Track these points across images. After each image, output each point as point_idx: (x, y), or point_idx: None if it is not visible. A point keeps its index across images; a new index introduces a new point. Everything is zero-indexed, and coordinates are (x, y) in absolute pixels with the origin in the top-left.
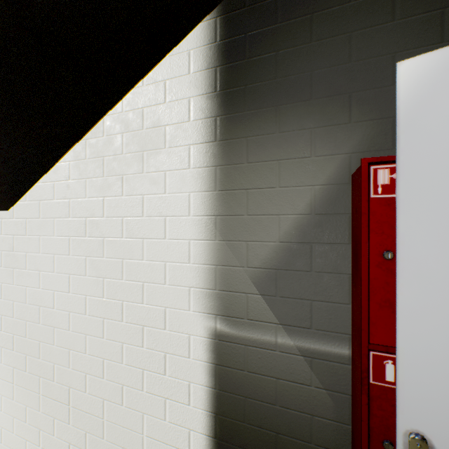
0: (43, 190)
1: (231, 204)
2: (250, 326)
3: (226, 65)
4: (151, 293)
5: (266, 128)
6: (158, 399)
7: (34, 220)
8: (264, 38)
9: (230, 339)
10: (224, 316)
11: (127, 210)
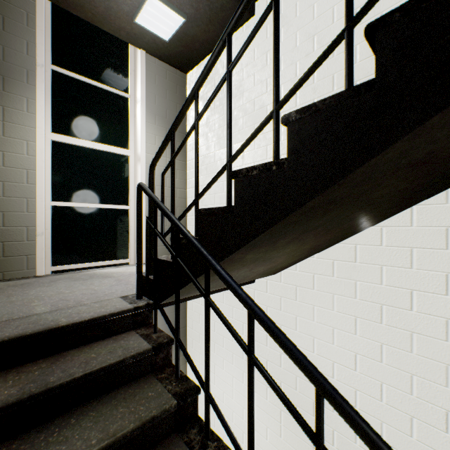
0: (318, 265)
1: None
2: None
3: None
4: None
5: None
6: None
7: (305, 289)
8: None
9: None
10: None
11: None
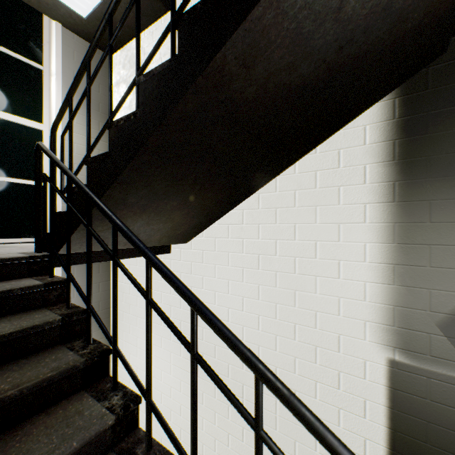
0: (218, 230)
1: (410, 256)
2: (433, 362)
3: (406, 138)
4: (324, 321)
5: (452, 194)
6: (332, 408)
7: (209, 252)
8: (449, 116)
9: (410, 370)
10: (403, 350)
11: (299, 251)
